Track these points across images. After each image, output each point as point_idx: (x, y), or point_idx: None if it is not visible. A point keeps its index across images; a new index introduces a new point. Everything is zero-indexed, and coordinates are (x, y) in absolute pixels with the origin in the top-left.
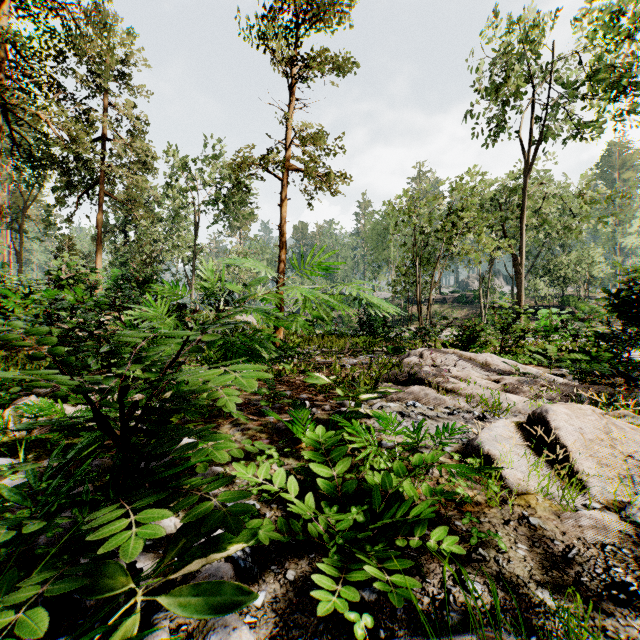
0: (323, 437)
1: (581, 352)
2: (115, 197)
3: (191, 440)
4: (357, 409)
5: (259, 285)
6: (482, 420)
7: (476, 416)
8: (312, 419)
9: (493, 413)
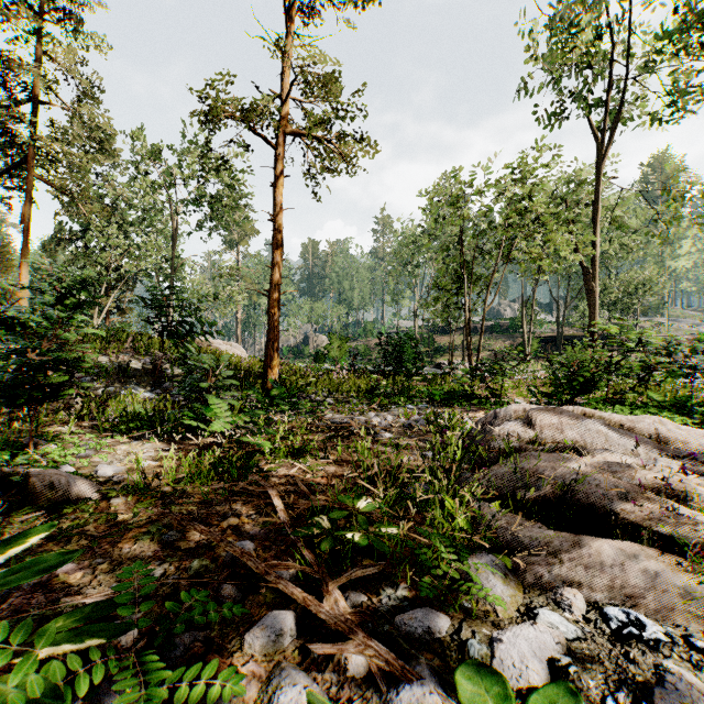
0: None
1: None
2: (50, 183)
3: None
4: None
5: None
6: None
7: None
8: None
9: None
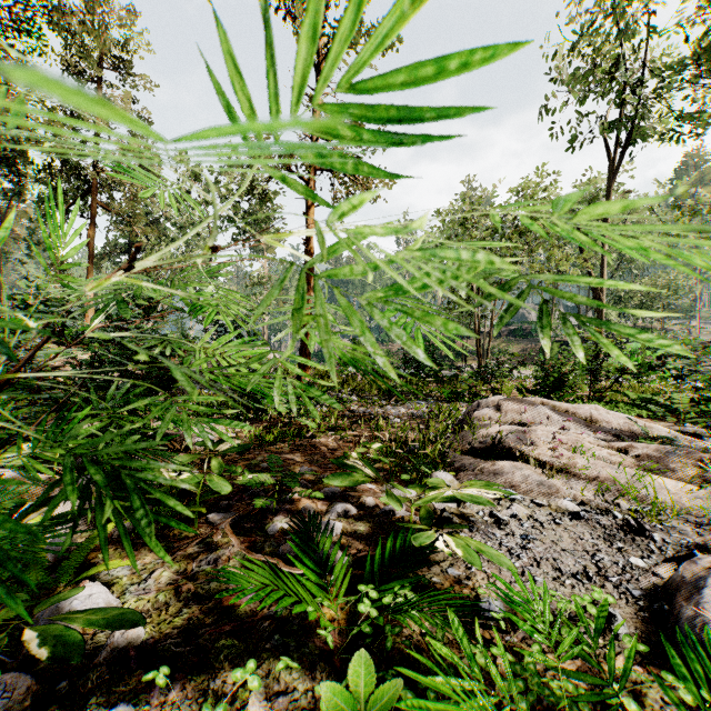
0: (369, 704)
1: (707, 400)
2: (110, 209)
3: (102, 601)
4: (432, 540)
5: (213, 281)
6: (638, 533)
7: (621, 522)
8: (344, 530)
9: (649, 516)
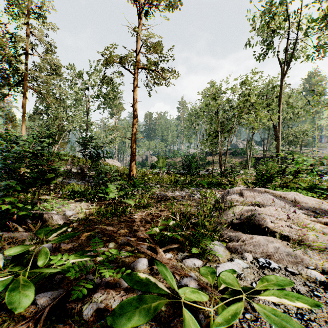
0: None
1: None
2: (34, 89)
3: None
4: None
5: None
6: None
7: None
8: None
9: None
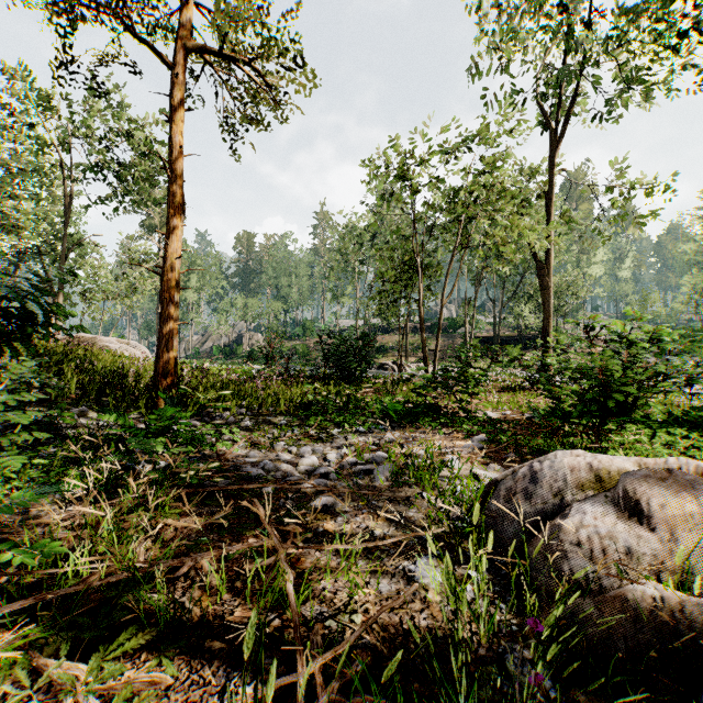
0: None
1: None
2: None
3: None
4: None
5: None
6: None
7: None
8: None
9: None
